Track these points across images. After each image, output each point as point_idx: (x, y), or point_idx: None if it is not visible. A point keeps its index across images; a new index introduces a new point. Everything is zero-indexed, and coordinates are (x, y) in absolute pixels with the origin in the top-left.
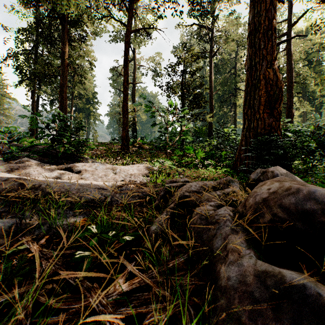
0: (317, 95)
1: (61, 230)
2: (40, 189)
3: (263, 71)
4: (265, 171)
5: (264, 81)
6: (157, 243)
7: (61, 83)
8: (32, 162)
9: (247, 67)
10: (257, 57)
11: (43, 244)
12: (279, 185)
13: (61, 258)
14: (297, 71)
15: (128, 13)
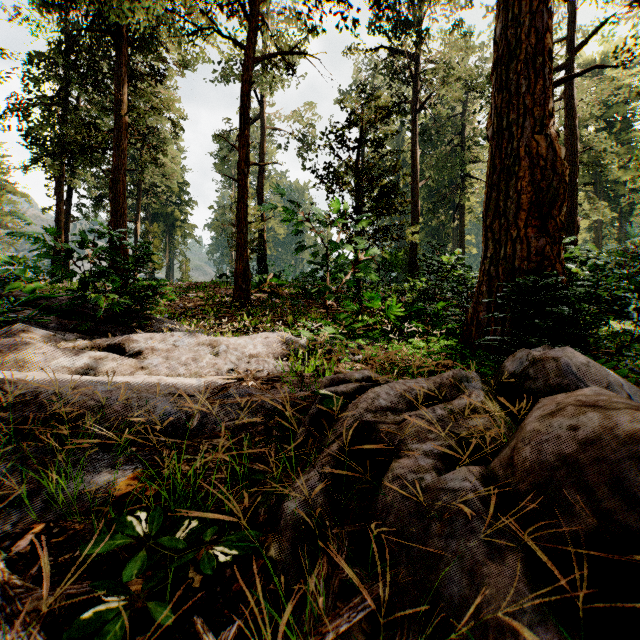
0: (624, 188)
1: (45, 547)
2: (38, 402)
3: (526, 141)
4: (538, 358)
5: (528, 161)
6: (290, 606)
7: (115, 163)
8: (35, 334)
9: (491, 131)
10: (513, 111)
11: (24, 550)
12: (601, 420)
13: (60, 597)
14: (586, 141)
15: (249, 22)
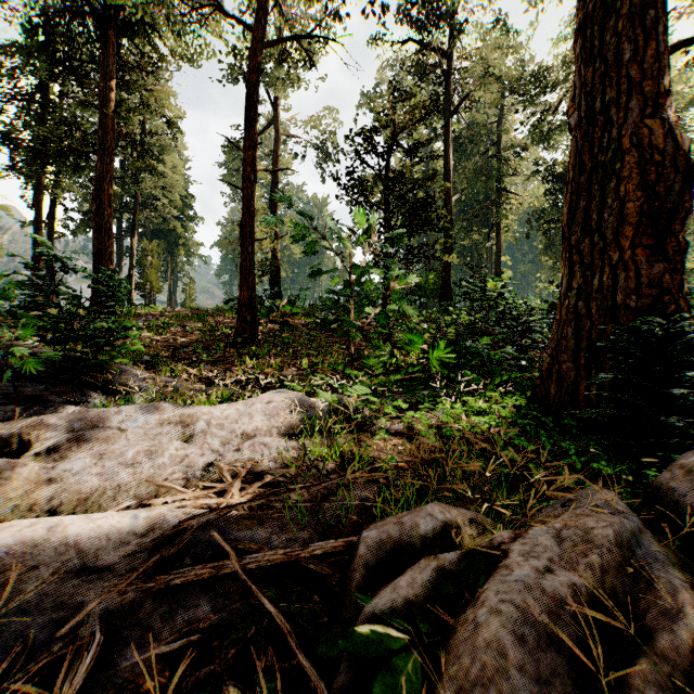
0: None
1: None
2: None
3: (632, 127)
4: None
5: (637, 155)
6: None
7: (98, 168)
8: None
9: (575, 117)
10: (611, 88)
11: None
12: None
13: None
14: None
15: None
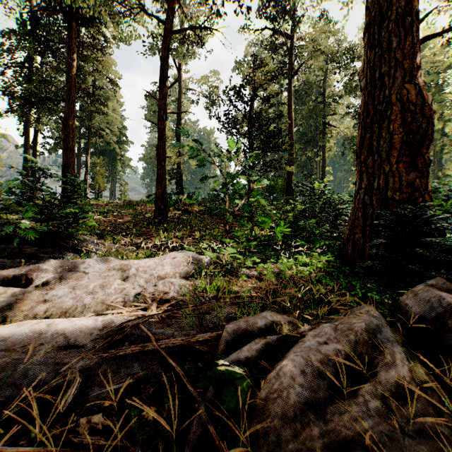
0: (437, 134)
1: None
2: None
3: (397, 89)
4: None
5: (400, 106)
6: None
7: (65, 111)
8: None
9: (364, 82)
10: (385, 64)
11: None
12: None
13: None
14: None
15: (166, 2)
